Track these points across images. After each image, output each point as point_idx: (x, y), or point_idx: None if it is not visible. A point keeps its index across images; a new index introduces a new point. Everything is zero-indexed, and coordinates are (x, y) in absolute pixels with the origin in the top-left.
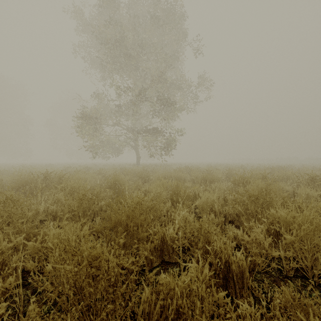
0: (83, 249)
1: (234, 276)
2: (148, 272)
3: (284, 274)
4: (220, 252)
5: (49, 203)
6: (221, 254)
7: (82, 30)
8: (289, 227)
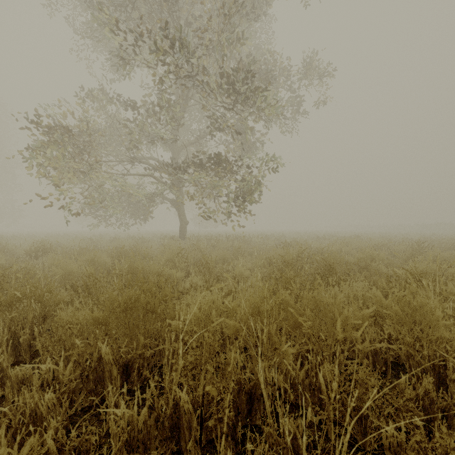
0: None
1: None
2: None
3: None
4: None
5: None
6: None
7: None
8: None
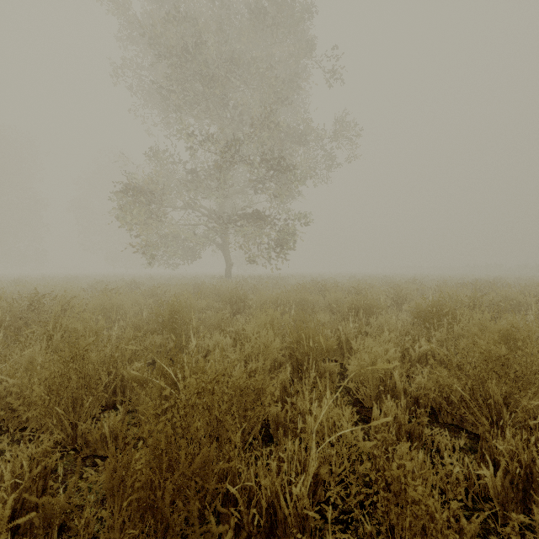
0: None
1: None
2: None
3: None
4: None
5: (6, 372)
6: None
7: (128, 37)
8: None
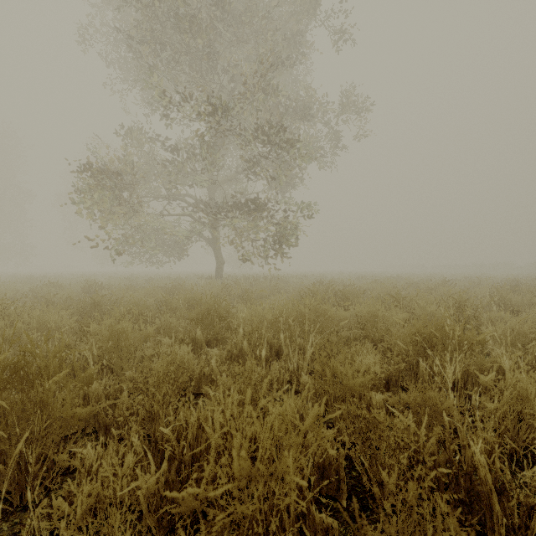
0: None
1: None
2: None
3: None
4: None
5: None
6: None
7: None
8: None
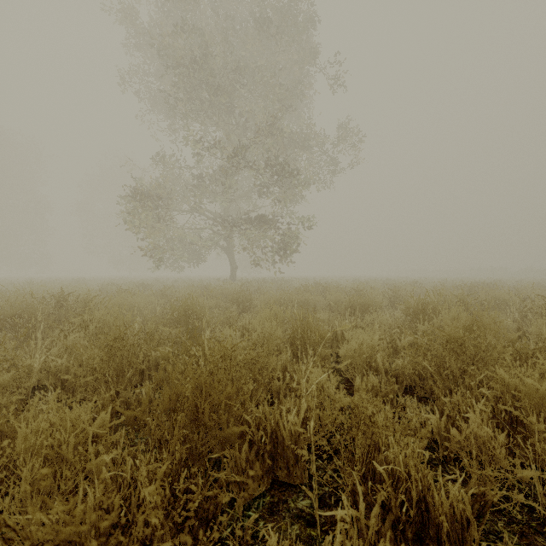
0: (91, 467)
1: (443, 540)
2: (242, 510)
3: (539, 515)
4: (404, 475)
5: (54, 354)
6: (409, 482)
7: (135, 45)
8: (540, 408)
